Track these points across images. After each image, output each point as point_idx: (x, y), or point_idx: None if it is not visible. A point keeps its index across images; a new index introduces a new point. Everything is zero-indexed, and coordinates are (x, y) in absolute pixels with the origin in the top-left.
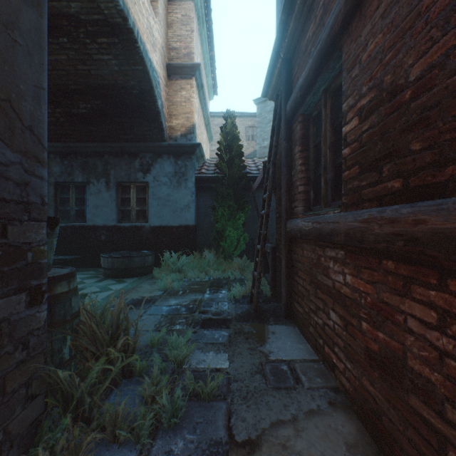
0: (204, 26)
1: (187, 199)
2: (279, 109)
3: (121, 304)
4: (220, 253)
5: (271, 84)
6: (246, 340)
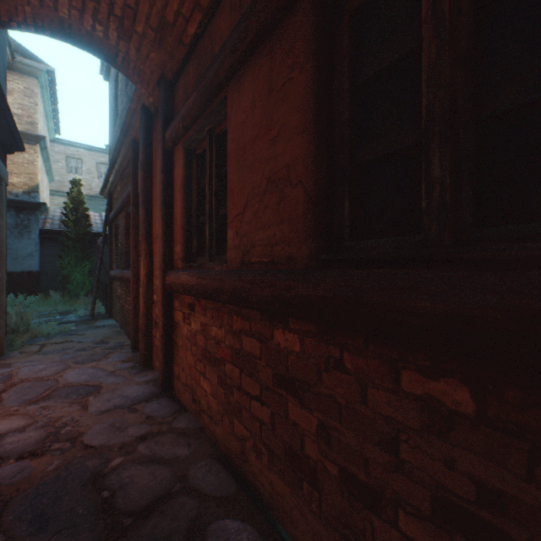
0: (49, 91)
1: (31, 249)
2: (108, 213)
3: (21, 307)
4: (67, 293)
5: (105, 194)
6: (85, 324)
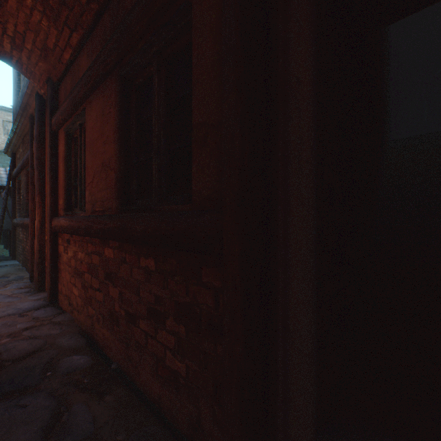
0: None
1: None
2: (11, 170)
3: None
4: None
5: (9, 153)
6: None
